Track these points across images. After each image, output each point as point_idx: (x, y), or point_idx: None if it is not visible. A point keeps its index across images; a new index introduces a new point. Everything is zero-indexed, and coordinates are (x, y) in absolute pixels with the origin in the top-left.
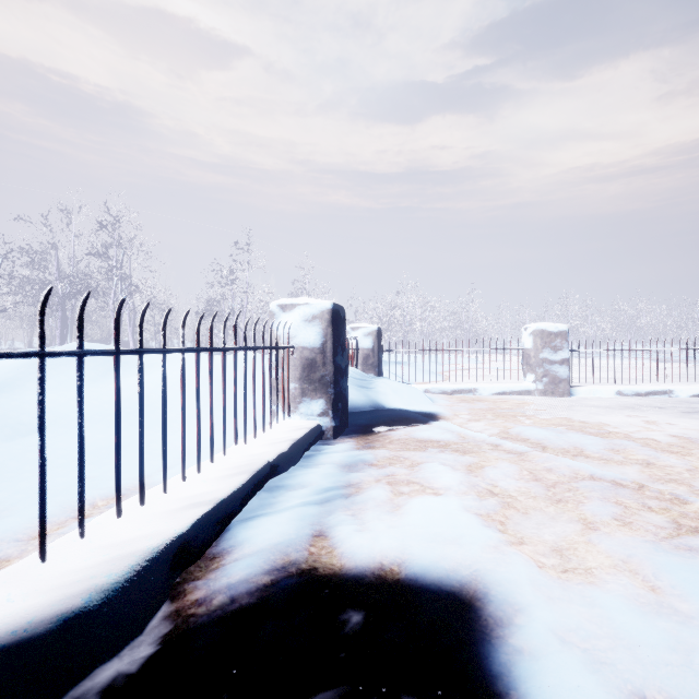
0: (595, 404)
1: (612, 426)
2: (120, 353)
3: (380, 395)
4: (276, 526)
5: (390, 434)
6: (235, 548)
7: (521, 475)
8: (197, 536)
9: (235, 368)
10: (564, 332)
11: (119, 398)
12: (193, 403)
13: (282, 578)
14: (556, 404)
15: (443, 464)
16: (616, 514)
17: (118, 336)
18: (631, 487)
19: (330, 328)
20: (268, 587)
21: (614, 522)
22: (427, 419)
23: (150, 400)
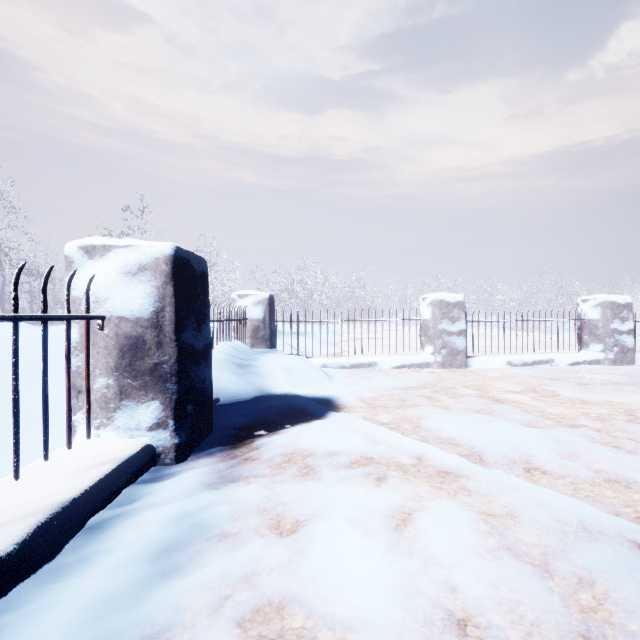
0: (495, 377)
1: (531, 408)
2: None
3: (267, 378)
4: None
5: (271, 443)
6: None
7: (481, 540)
8: None
9: None
10: (461, 303)
11: None
12: None
13: None
14: (458, 378)
15: (350, 521)
16: None
17: None
18: None
19: (170, 286)
20: None
21: None
22: (324, 411)
23: None
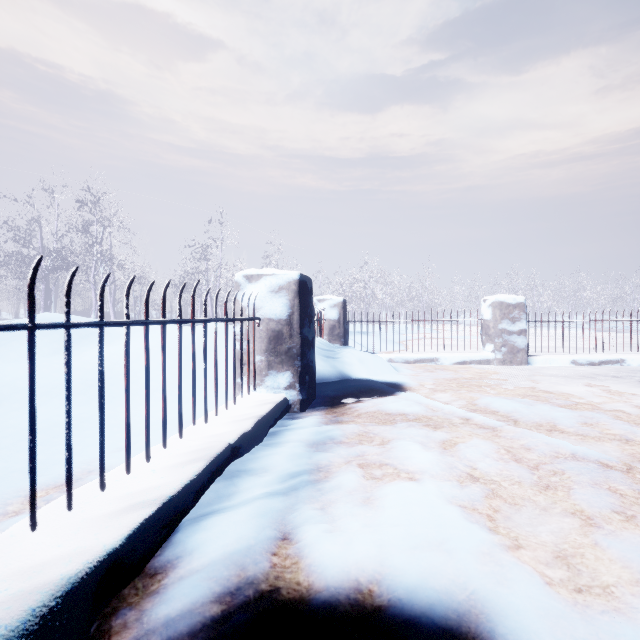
0: (554, 373)
1: (576, 397)
2: (36, 327)
3: (346, 366)
4: (233, 528)
5: (358, 406)
6: (182, 560)
7: (499, 455)
8: (134, 549)
9: (193, 342)
10: (521, 304)
11: (34, 383)
12: (159, 375)
13: (235, 607)
14: (516, 373)
15: (416, 442)
16: (615, 506)
17: (32, 307)
18: (619, 469)
19: (297, 299)
20: (216, 623)
21: (615, 516)
22: (394, 390)
23: (114, 372)
